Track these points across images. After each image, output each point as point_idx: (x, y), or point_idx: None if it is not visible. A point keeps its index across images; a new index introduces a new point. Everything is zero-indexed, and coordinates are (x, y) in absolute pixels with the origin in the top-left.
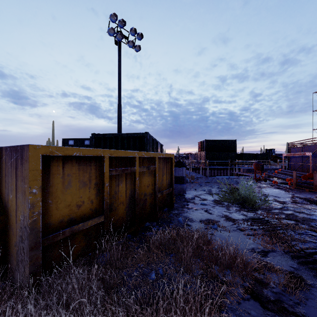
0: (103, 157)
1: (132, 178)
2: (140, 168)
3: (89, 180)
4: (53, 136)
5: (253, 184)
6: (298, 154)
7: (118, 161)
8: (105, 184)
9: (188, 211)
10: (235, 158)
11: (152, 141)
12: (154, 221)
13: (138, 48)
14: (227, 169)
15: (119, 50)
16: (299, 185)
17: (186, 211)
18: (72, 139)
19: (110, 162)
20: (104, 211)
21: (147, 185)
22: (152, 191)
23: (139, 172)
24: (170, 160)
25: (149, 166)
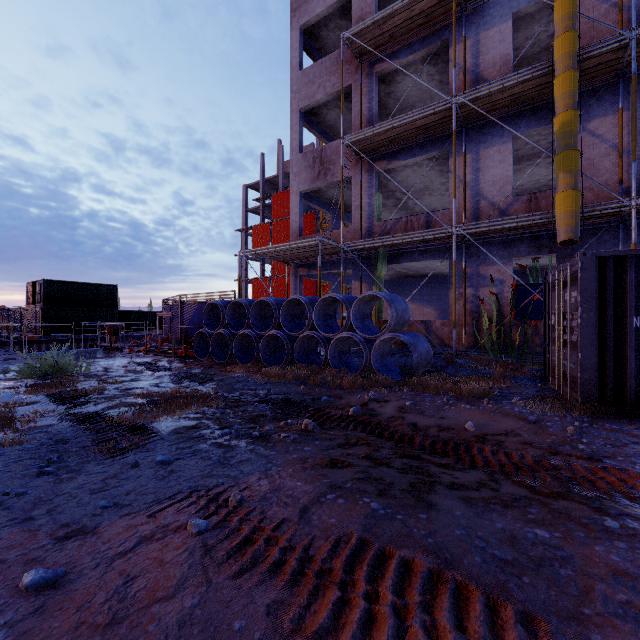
0: None
1: None
2: None
3: None
4: None
5: (98, 356)
6: (165, 315)
7: None
8: None
9: None
10: (113, 320)
11: None
12: None
13: None
14: (94, 339)
15: None
16: (150, 351)
17: None
18: None
19: None
20: None
21: None
22: None
23: None
24: None
25: None
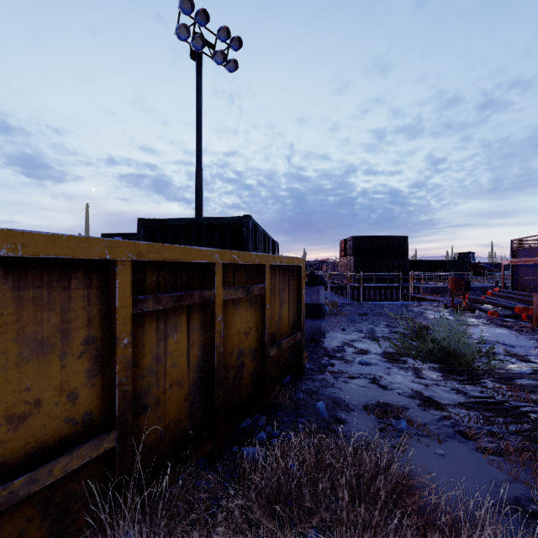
0: (114, 262)
1: (205, 316)
2: (228, 292)
3: (62, 332)
4: (87, 230)
5: (453, 319)
6: (535, 261)
7: (165, 275)
8: (120, 340)
9: (336, 383)
10: (405, 269)
11: (258, 234)
12: (262, 413)
13: (233, 65)
14: (392, 287)
15: (197, 69)
16: None
17: (331, 383)
18: (119, 235)
19: (138, 277)
20: (117, 419)
21: (246, 332)
22: (258, 343)
23: (225, 301)
24: (297, 272)
25: (251, 286)
